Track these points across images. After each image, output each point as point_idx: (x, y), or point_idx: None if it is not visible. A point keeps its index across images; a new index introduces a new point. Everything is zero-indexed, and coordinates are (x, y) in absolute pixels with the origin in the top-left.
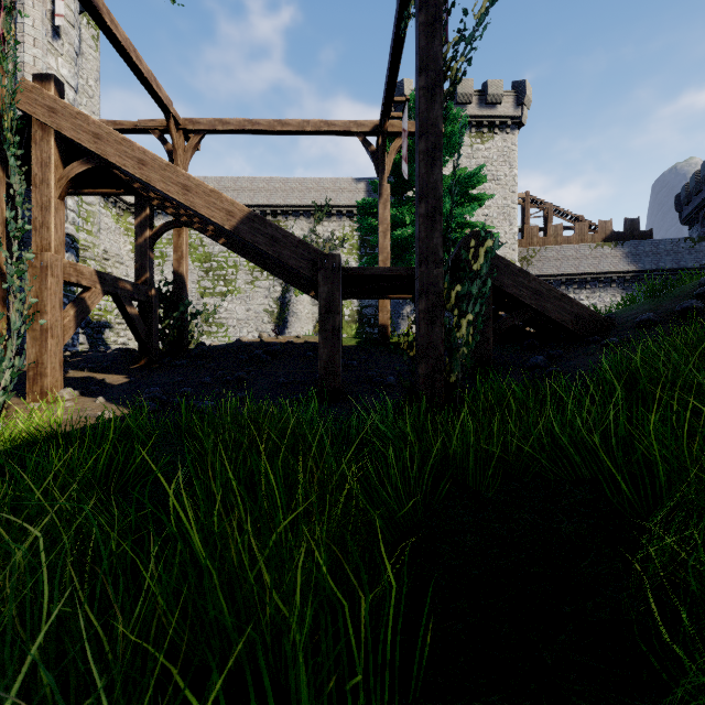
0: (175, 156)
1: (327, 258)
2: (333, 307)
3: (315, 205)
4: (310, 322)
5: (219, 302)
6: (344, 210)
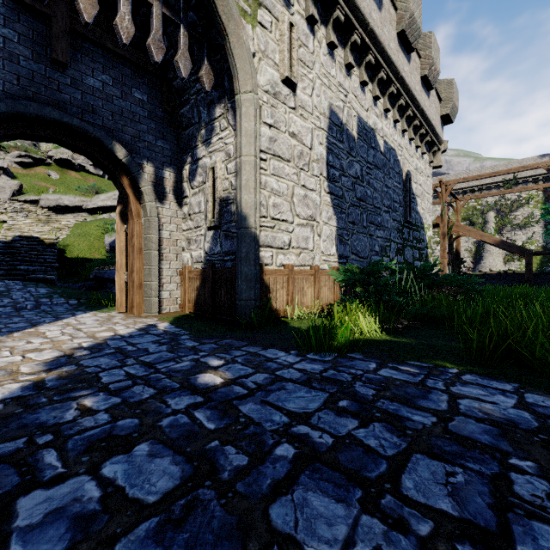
0: (456, 211)
1: (527, 250)
2: (529, 263)
3: (504, 180)
4: (499, 255)
5: (434, 247)
6: (529, 179)
